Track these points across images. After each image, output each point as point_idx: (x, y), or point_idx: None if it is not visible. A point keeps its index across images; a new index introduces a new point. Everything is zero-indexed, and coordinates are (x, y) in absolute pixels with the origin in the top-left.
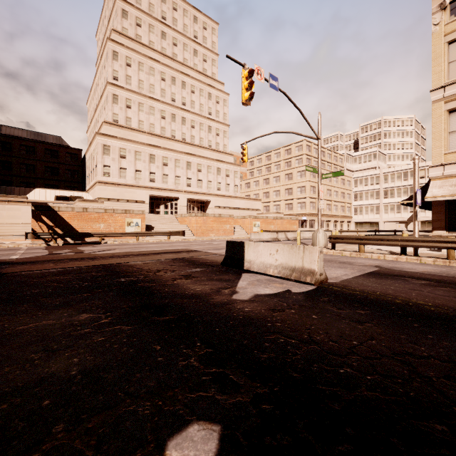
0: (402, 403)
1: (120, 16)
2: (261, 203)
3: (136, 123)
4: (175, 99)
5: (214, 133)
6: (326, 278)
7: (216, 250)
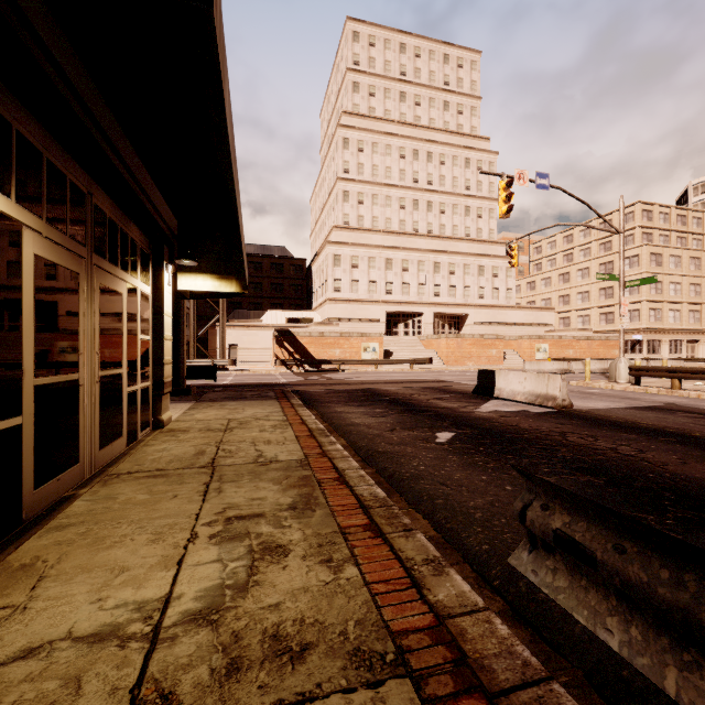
0: (539, 438)
1: (350, 92)
2: (553, 314)
3: (369, 221)
4: (418, 179)
5: (474, 215)
6: (571, 405)
7: (472, 381)
